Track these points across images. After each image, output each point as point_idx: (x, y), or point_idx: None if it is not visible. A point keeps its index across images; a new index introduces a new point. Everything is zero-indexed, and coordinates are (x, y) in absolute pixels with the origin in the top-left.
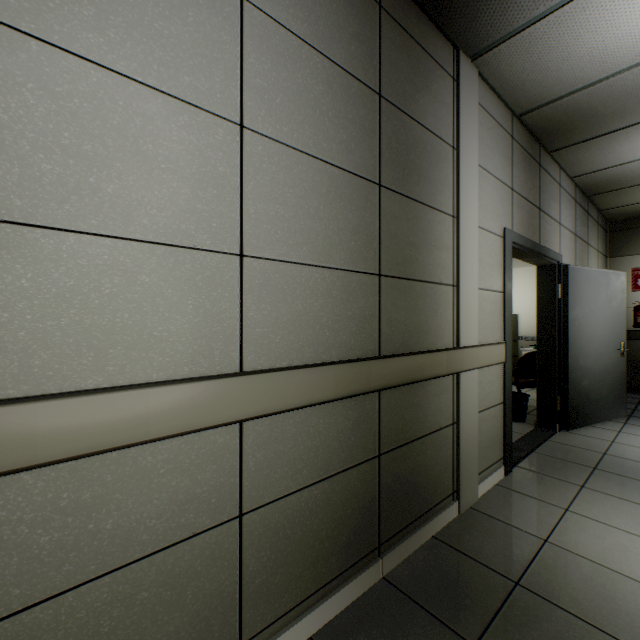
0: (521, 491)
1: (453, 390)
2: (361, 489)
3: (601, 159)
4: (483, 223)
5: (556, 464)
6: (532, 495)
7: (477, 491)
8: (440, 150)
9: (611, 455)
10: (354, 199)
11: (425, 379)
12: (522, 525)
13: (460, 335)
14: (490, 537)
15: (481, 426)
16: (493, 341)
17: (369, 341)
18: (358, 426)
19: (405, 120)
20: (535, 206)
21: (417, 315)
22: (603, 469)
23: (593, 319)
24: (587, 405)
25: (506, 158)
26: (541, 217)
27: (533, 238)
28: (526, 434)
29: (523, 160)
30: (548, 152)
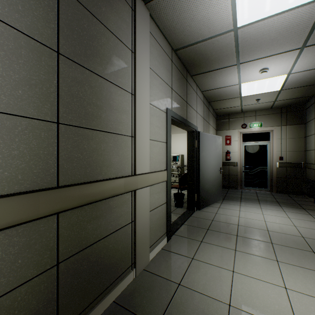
0: (173, 251)
1: (132, 201)
2: (33, 300)
3: (212, 84)
4: (154, 102)
5: (192, 230)
6: (178, 252)
7: (149, 257)
8: (121, 49)
9: (215, 220)
10: (23, 54)
11: (105, 198)
12: (169, 276)
13: (136, 167)
14: (149, 291)
15: (152, 218)
16: (160, 169)
17: (44, 175)
18: (29, 248)
19: (88, 15)
20: (184, 100)
21: (100, 154)
22: (211, 229)
23: (210, 157)
24: (207, 197)
25: (168, 71)
26: (188, 107)
27: (183, 116)
28: (182, 214)
29: (178, 75)
30: (191, 76)
